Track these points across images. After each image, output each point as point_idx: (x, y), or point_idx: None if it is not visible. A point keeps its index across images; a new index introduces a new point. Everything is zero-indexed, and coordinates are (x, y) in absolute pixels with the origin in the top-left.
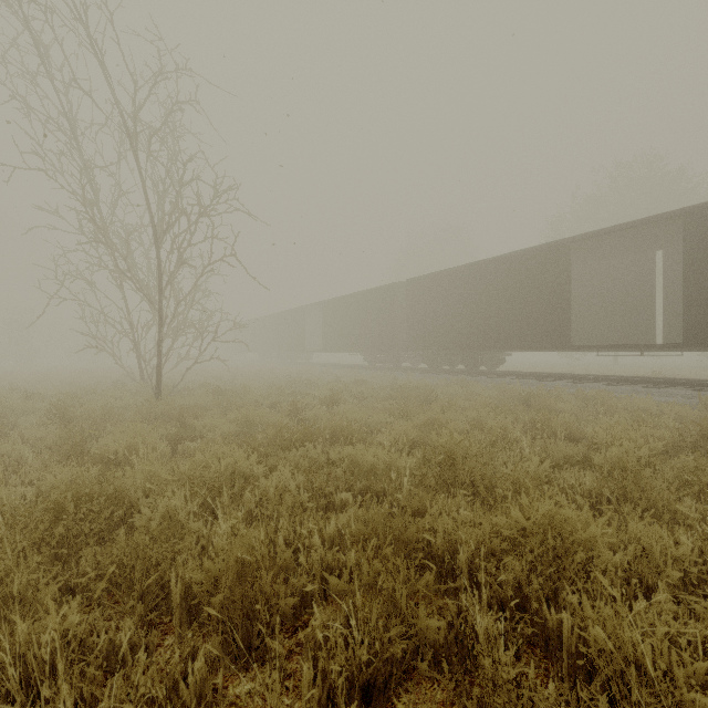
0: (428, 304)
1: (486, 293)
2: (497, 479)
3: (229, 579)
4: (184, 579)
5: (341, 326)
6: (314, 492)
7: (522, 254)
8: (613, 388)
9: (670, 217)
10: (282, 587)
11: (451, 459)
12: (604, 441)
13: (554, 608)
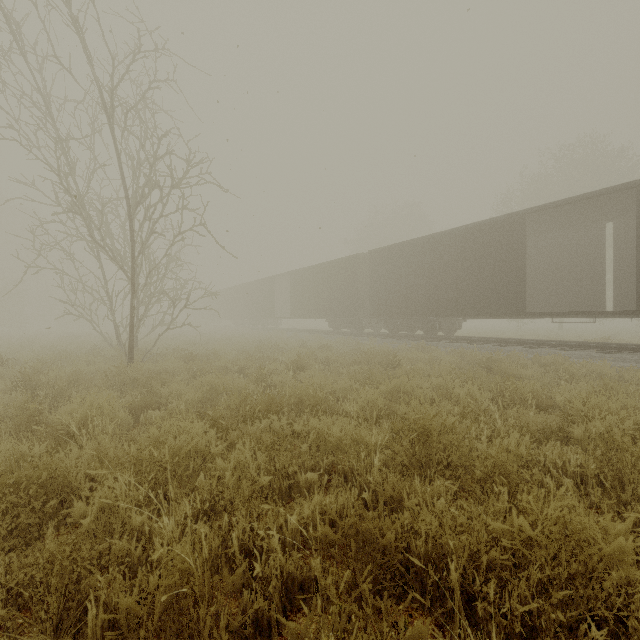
0: (389, 274)
1: (444, 263)
2: (479, 461)
3: (154, 623)
4: (107, 604)
5: (307, 295)
6: (277, 472)
7: (479, 226)
8: (567, 353)
9: (624, 189)
10: (224, 636)
11: (425, 436)
12: (583, 413)
13: (567, 638)
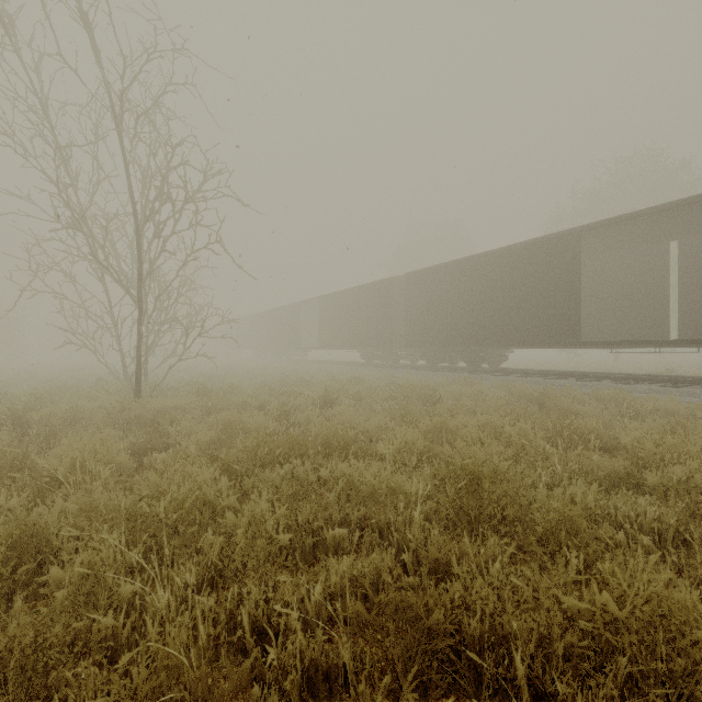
0: (428, 299)
1: (489, 287)
2: (541, 516)
3: None
4: None
5: (337, 322)
6: (299, 527)
7: (528, 246)
8: (628, 387)
9: (693, 202)
10: None
11: (475, 484)
12: (657, 457)
13: None
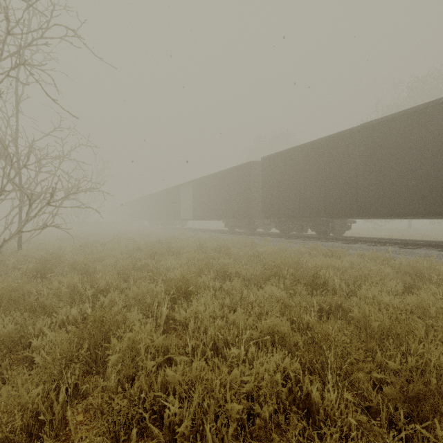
0: (282, 178)
1: (341, 164)
2: None
3: None
4: None
5: (206, 199)
6: None
7: (384, 122)
8: None
9: None
10: None
11: None
12: None
13: None
